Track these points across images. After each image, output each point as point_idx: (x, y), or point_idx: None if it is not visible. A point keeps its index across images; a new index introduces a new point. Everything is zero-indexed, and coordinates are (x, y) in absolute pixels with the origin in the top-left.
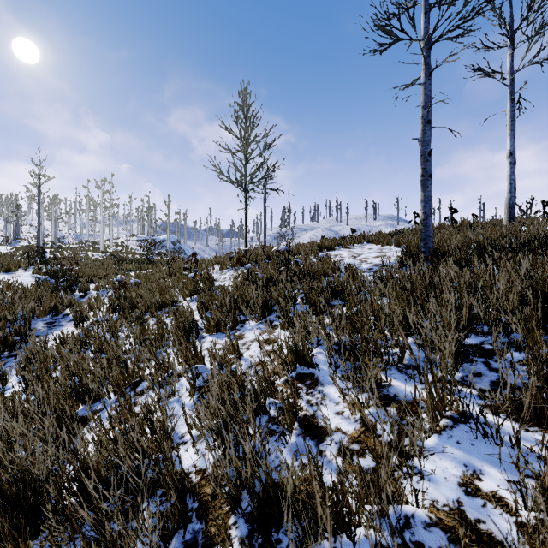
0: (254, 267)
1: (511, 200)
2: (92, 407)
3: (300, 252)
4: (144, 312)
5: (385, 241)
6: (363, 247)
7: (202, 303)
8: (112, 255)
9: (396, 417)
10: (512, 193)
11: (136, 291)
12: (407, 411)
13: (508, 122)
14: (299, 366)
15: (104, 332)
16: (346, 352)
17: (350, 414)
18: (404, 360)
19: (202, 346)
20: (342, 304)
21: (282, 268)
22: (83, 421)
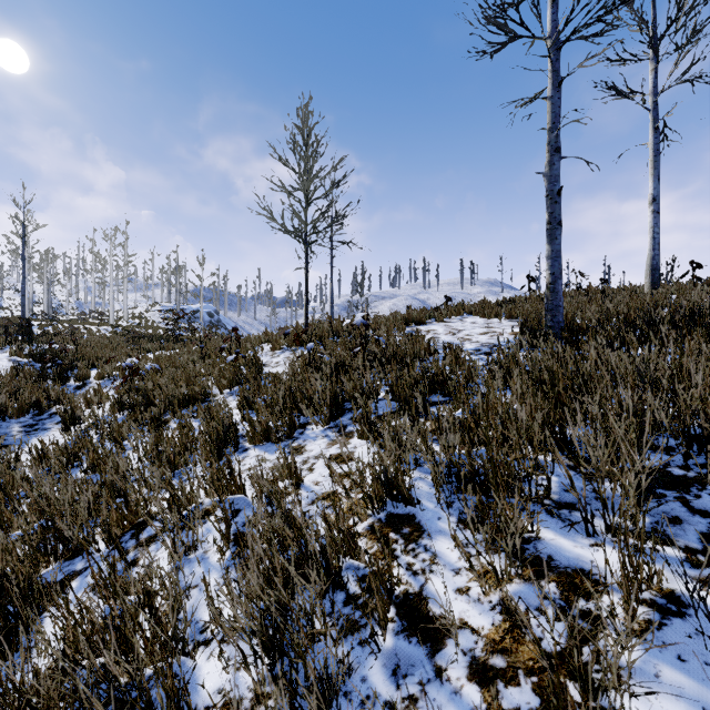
0: (318, 347)
1: (654, 260)
2: (70, 565)
3: (379, 326)
4: (163, 410)
5: (493, 313)
6: (464, 321)
7: (245, 398)
8: (126, 330)
9: (559, 601)
10: (656, 250)
11: (153, 380)
12: (575, 589)
13: (650, 158)
14: (390, 502)
15: (101, 442)
16: (468, 486)
17: (481, 594)
18: (552, 494)
19: (243, 464)
20: (445, 401)
21: (357, 349)
22: (52, 591)
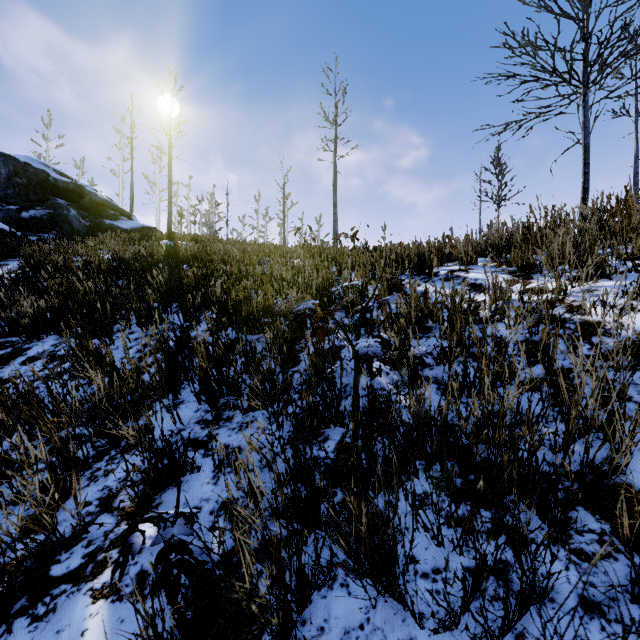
0: None
1: None
2: None
3: None
4: None
5: None
6: None
7: None
8: None
9: None
10: None
11: None
12: None
13: None
14: None
15: None
16: None
17: None
18: None
19: None
20: None
21: None
22: None
